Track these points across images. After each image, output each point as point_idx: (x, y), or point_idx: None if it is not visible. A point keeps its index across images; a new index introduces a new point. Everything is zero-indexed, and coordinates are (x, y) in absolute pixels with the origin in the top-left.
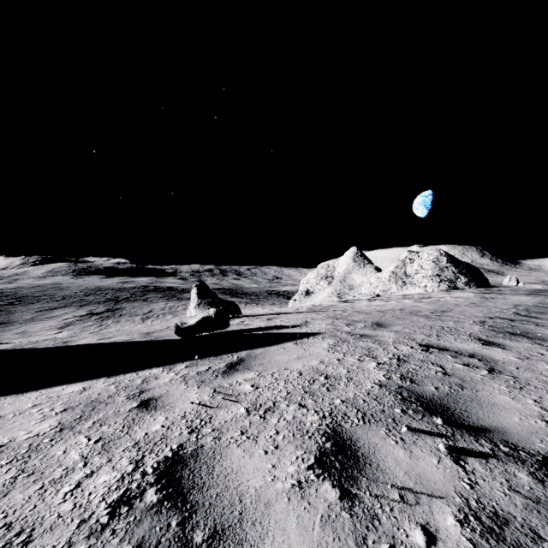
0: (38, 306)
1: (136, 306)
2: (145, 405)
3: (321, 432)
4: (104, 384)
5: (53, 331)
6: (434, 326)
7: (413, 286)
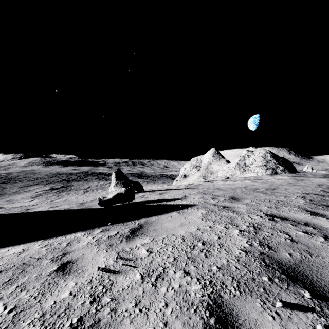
0: (20, 184)
1: (80, 184)
2: (62, 268)
3: (204, 305)
4: (39, 246)
5: (28, 200)
6: (272, 200)
7: (250, 172)
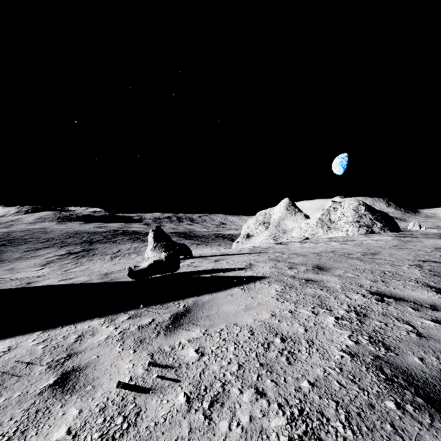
0: (25, 247)
1: (107, 246)
2: (63, 382)
3: None
4: (34, 341)
5: (36, 268)
6: (374, 270)
7: (337, 230)
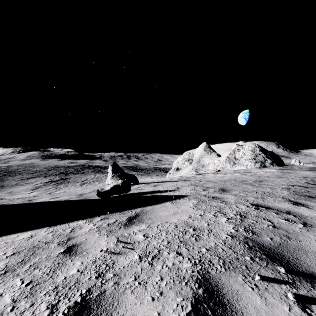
0: (20, 177)
1: (77, 176)
2: (69, 251)
3: (194, 279)
4: (45, 232)
5: (28, 192)
6: (258, 191)
7: (240, 165)
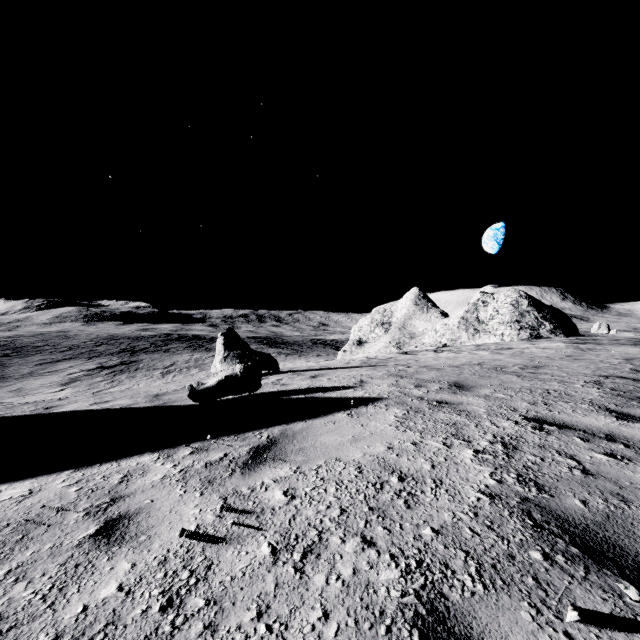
0: (38, 359)
1: (156, 358)
2: (107, 531)
3: (409, 616)
4: (63, 482)
5: (54, 389)
6: (535, 389)
7: (488, 334)
